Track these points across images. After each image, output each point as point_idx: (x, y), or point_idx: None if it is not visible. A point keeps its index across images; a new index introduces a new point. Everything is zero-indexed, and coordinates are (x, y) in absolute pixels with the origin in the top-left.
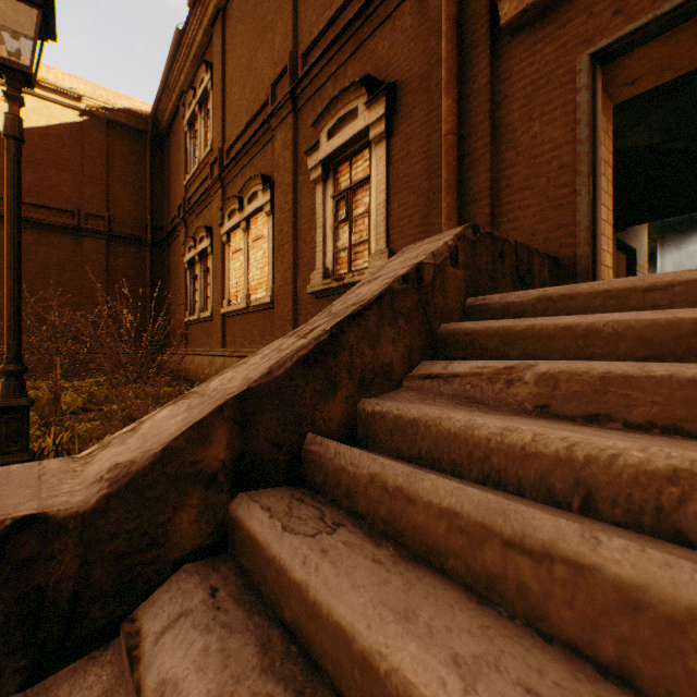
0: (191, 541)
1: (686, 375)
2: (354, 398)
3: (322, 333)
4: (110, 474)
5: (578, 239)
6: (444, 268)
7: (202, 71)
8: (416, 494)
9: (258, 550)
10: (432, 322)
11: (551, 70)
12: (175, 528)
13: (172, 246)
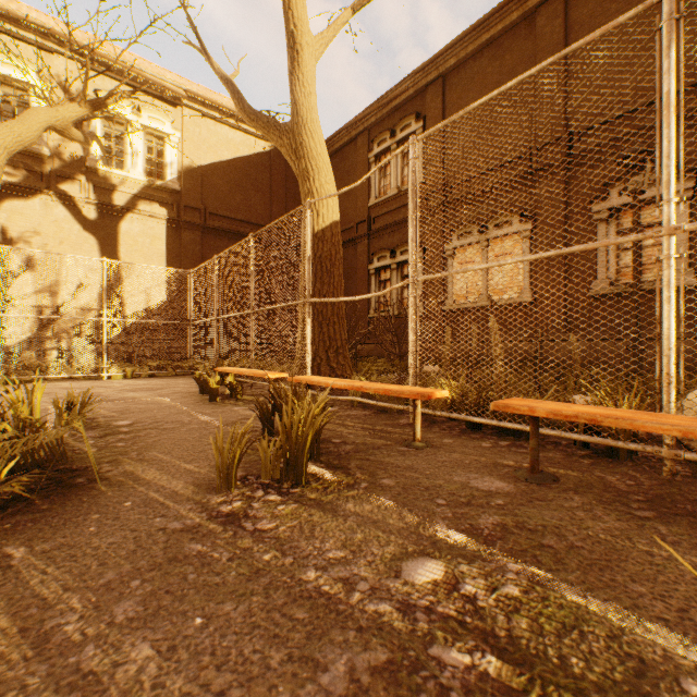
0: None
1: None
2: None
3: None
4: None
5: None
6: None
7: (408, 119)
8: None
9: None
10: None
11: None
12: None
13: None
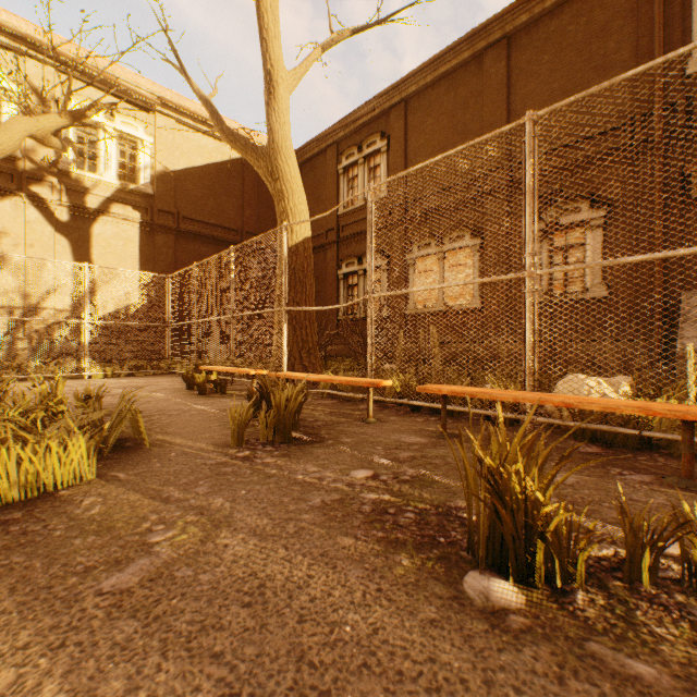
0: None
1: None
2: None
3: None
4: None
5: None
6: None
7: (373, 136)
8: None
9: None
10: None
11: None
12: None
13: None
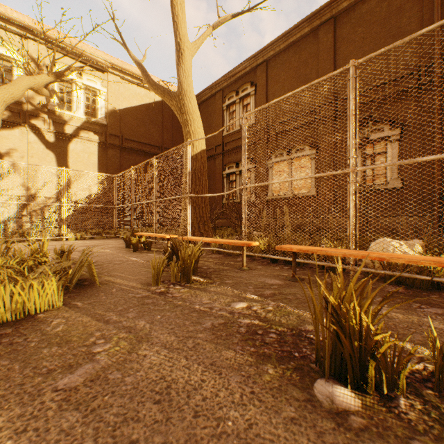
0: None
1: None
2: None
3: None
4: None
5: None
6: None
7: (246, 85)
8: None
9: None
10: None
11: None
12: None
13: None
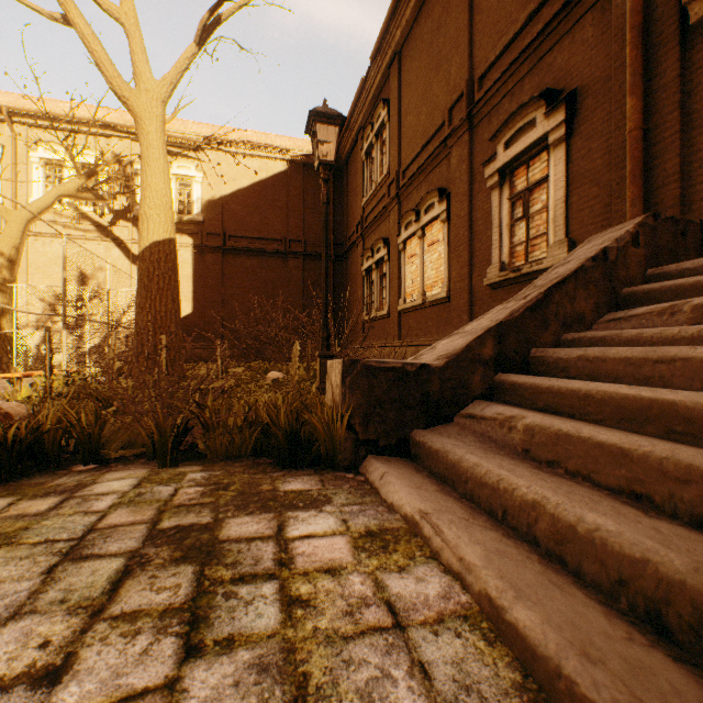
0: (478, 390)
1: None
2: (558, 333)
3: (539, 294)
4: (441, 357)
5: None
6: (626, 249)
7: (379, 108)
8: (606, 357)
9: (518, 387)
10: (615, 288)
11: None
12: (472, 382)
13: (349, 258)
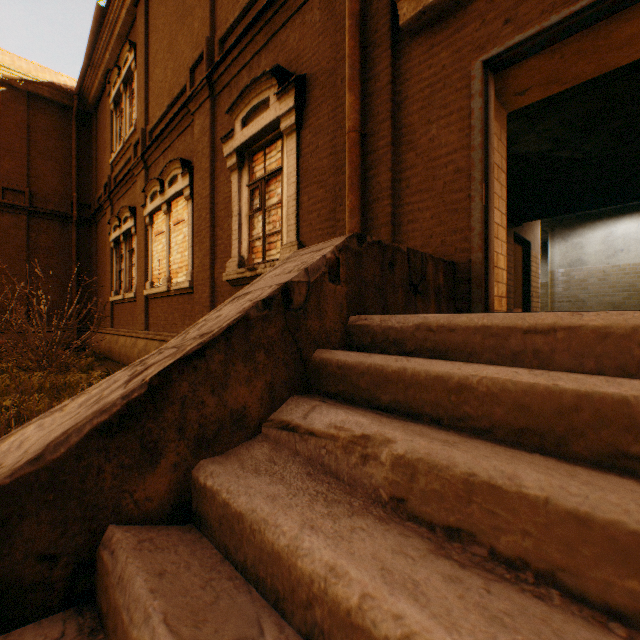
0: None
1: (567, 503)
2: (188, 461)
3: (137, 388)
4: None
5: (472, 244)
6: (322, 285)
7: (126, 50)
8: None
9: None
10: (305, 349)
11: (448, 74)
12: None
13: (100, 224)
